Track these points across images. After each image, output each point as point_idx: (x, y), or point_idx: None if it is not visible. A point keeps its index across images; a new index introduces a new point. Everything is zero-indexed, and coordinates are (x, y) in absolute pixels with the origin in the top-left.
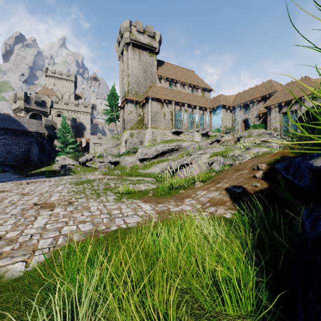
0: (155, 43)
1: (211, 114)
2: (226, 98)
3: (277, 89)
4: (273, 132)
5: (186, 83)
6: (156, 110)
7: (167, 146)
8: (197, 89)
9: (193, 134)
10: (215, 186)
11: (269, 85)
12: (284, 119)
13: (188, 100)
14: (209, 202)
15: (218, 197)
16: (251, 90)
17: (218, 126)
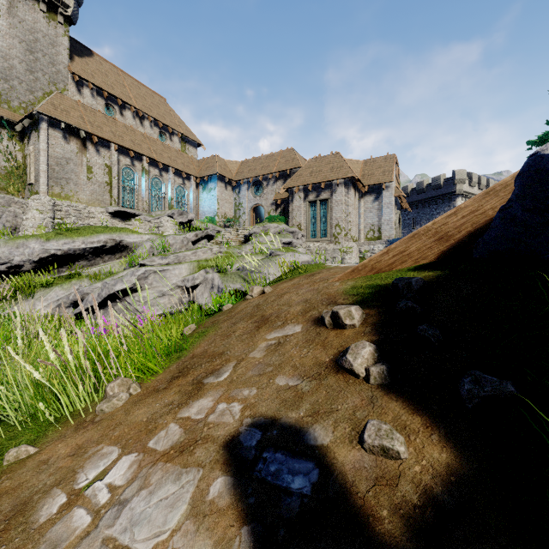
0: None
1: (200, 189)
2: (226, 164)
3: (301, 163)
4: (298, 231)
5: (148, 116)
6: (65, 154)
7: (80, 240)
8: (171, 135)
9: (161, 221)
10: (182, 414)
11: (290, 155)
12: (311, 211)
13: (151, 150)
14: None
15: None
16: (265, 158)
17: (212, 213)
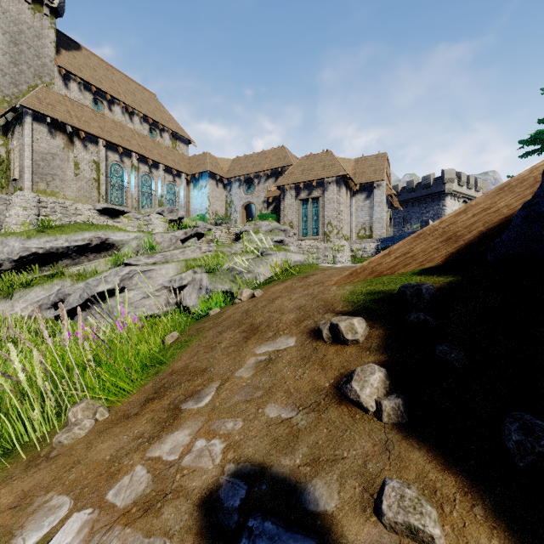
0: None
1: (190, 186)
2: (218, 161)
3: (293, 161)
4: (289, 229)
5: (138, 112)
6: (51, 149)
7: (63, 238)
8: (162, 131)
9: (151, 218)
10: (152, 452)
11: (281, 153)
12: (303, 209)
13: (140, 147)
14: None
15: None
16: (256, 156)
17: (203, 210)
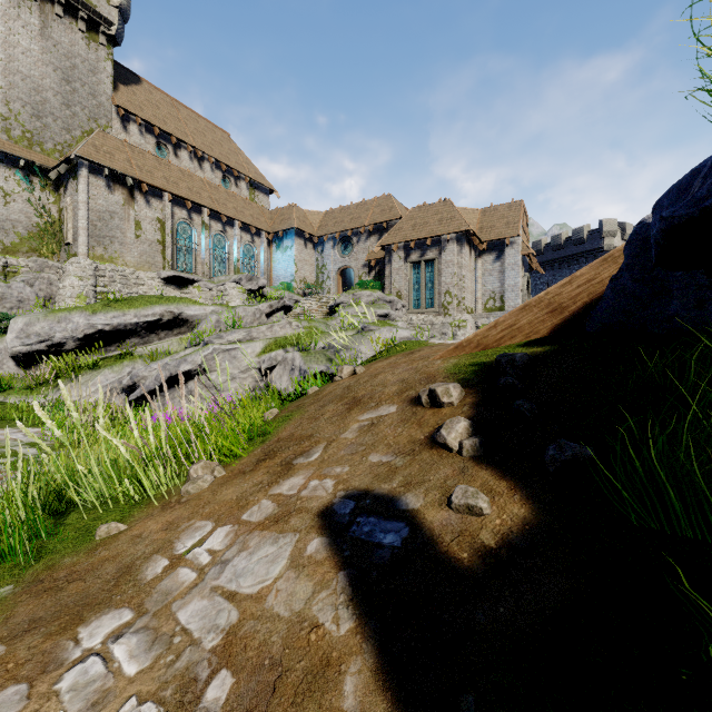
0: (106, 6)
1: (273, 247)
2: (306, 215)
3: (401, 214)
4: (397, 300)
5: (209, 156)
6: (109, 207)
7: (131, 313)
8: (237, 180)
9: (226, 288)
10: (274, 491)
11: (387, 203)
12: (414, 275)
13: (212, 200)
14: (229, 665)
15: (290, 603)
16: (355, 207)
17: (289, 278)
